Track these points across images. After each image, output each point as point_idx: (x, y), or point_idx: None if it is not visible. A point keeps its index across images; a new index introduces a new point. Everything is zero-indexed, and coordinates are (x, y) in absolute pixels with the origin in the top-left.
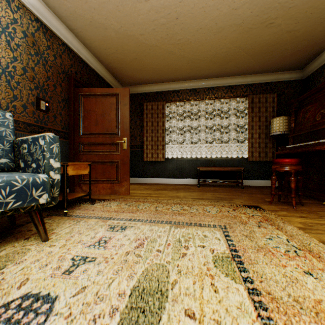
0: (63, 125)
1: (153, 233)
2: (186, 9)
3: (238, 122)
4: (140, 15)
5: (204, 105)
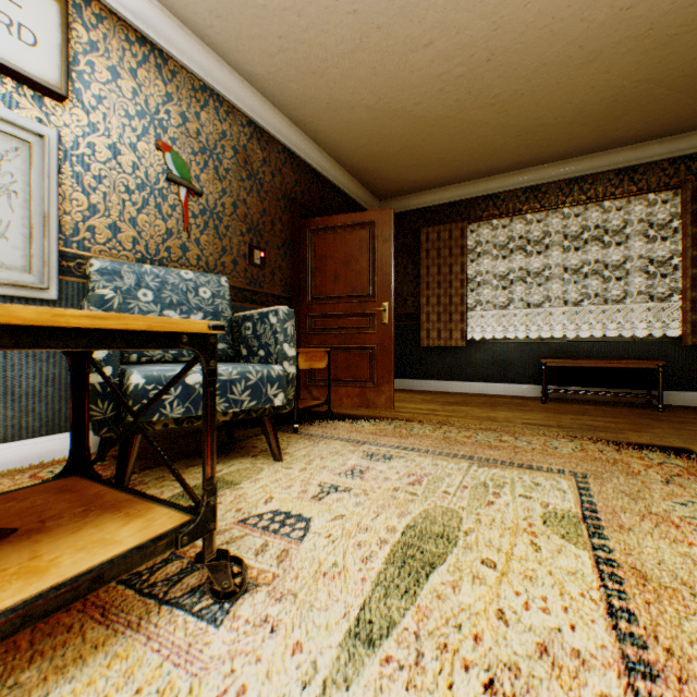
0: (284, 286)
1: (437, 469)
2: (508, 39)
3: (652, 252)
4: (415, 73)
5: (559, 220)
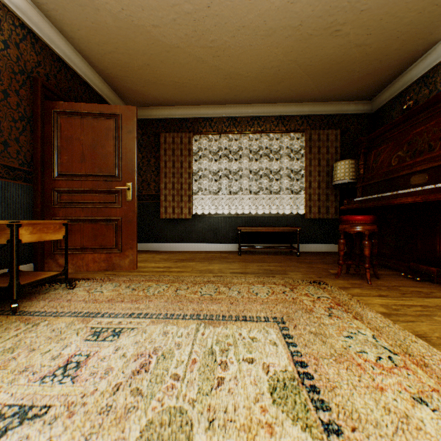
0: (23, 159)
1: (168, 339)
2: None
3: (292, 166)
4: None
5: (247, 141)
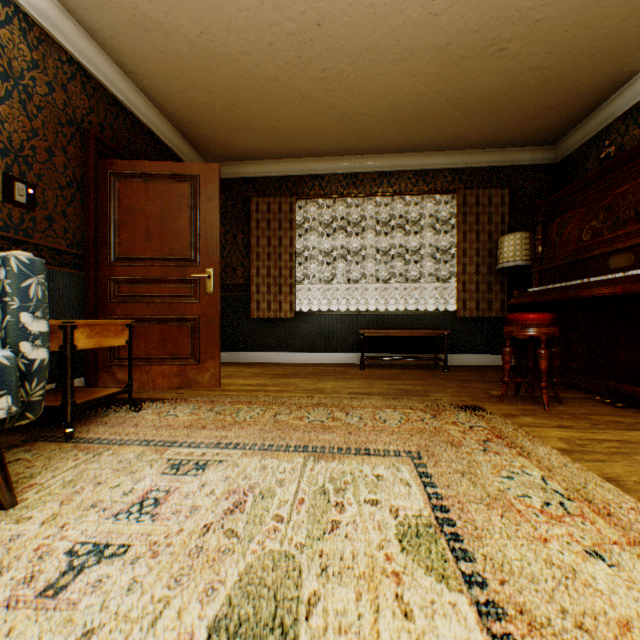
0: (71, 239)
1: (267, 475)
2: (338, 7)
3: (438, 242)
4: (243, 12)
5: (373, 207)
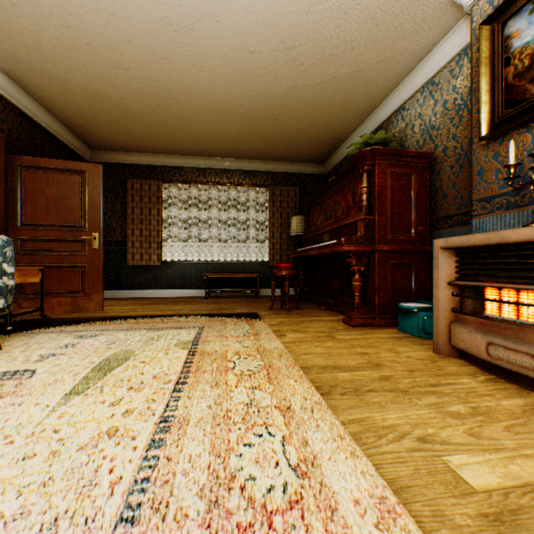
0: None
1: (128, 336)
2: (179, 88)
3: (259, 217)
4: (119, 80)
5: (217, 192)
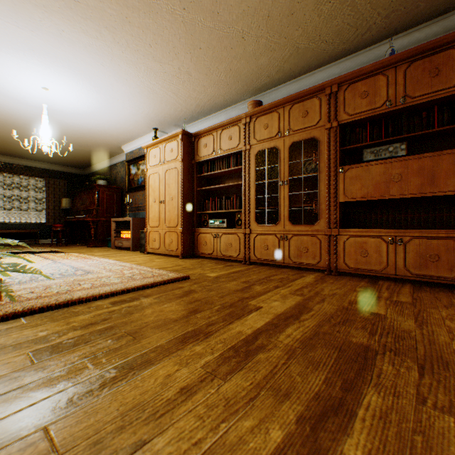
0: None
1: None
2: None
3: (38, 195)
4: None
5: (3, 176)
